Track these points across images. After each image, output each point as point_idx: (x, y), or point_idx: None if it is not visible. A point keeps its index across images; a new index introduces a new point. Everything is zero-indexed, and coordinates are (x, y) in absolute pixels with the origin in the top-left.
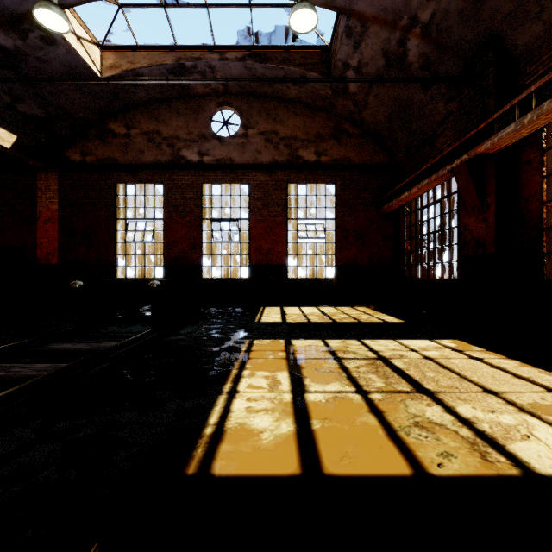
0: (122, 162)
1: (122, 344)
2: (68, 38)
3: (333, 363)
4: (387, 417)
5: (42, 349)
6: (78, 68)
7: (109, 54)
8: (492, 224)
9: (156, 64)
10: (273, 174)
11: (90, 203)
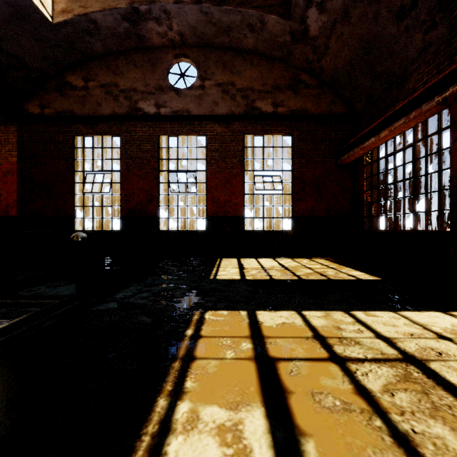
0: (80, 114)
1: None
2: None
3: (337, 375)
4: None
5: None
6: (26, 9)
7: None
8: None
9: (109, 8)
10: (230, 126)
11: (48, 155)
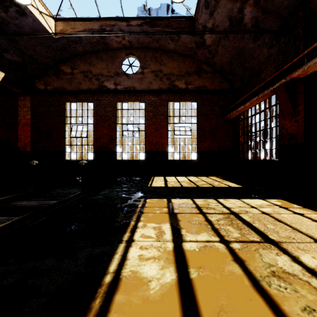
0: (69, 89)
1: (59, 202)
2: (34, 12)
3: (200, 217)
4: (248, 266)
5: (7, 205)
6: (41, 31)
7: (60, 23)
8: (302, 124)
9: (88, 29)
10: (159, 96)
11: (49, 114)
